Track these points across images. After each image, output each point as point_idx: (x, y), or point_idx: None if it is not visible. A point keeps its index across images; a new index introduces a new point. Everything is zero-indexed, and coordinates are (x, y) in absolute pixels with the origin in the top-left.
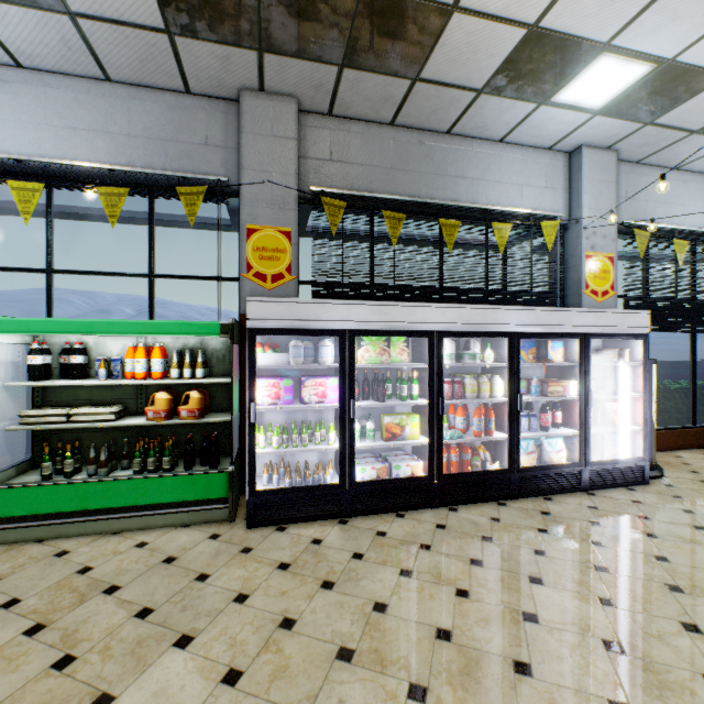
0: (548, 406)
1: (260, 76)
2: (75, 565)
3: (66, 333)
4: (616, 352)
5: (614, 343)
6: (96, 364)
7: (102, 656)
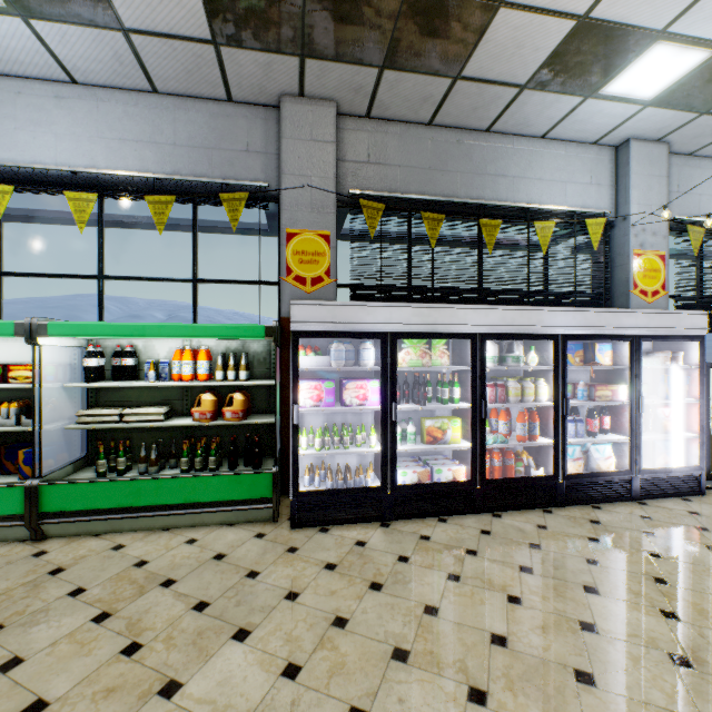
0: (595, 411)
1: (300, 81)
2: (131, 559)
3: (121, 337)
4: (669, 355)
5: (666, 346)
6: (145, 366)
7: (166, 645)
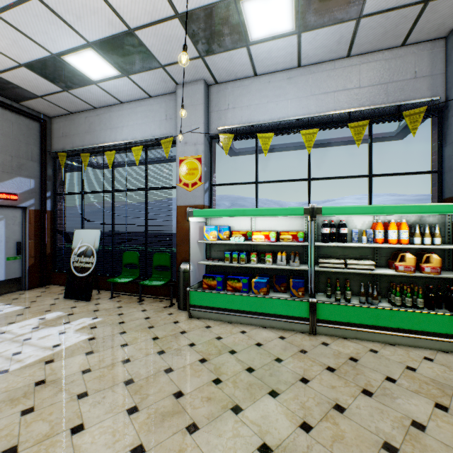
0: None
1: None
2: (397, 363)
3: (366, 214)
4: None
5: None
6: (352, 233)
7: None
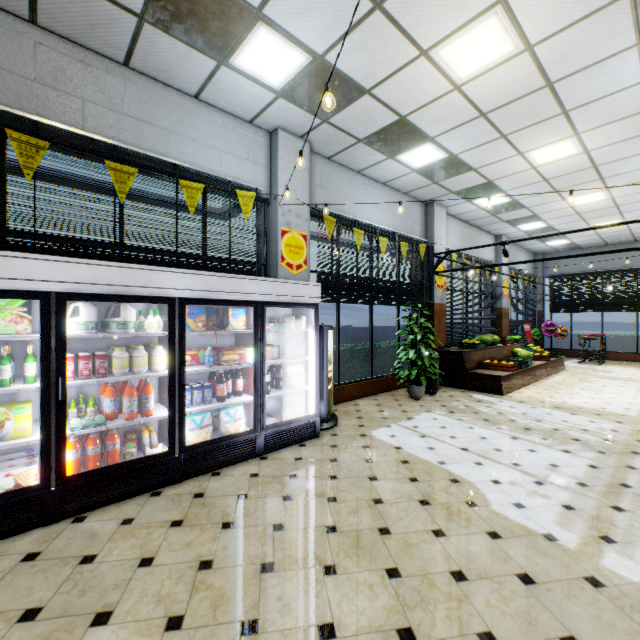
0: (229, 375)
1: None
2: None
3: None
4: (294, 320)
5: (300, 312)
6: None
7: None
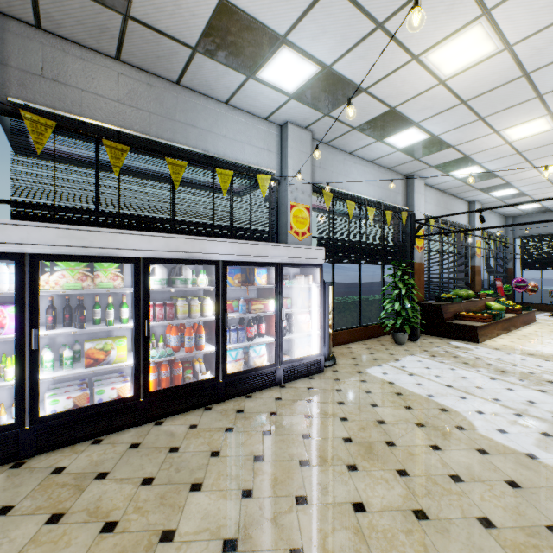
0: (255, 320)
1: None
2: None
3: None
4: (303, 277)
5: (306, 271)
6: None
7: None
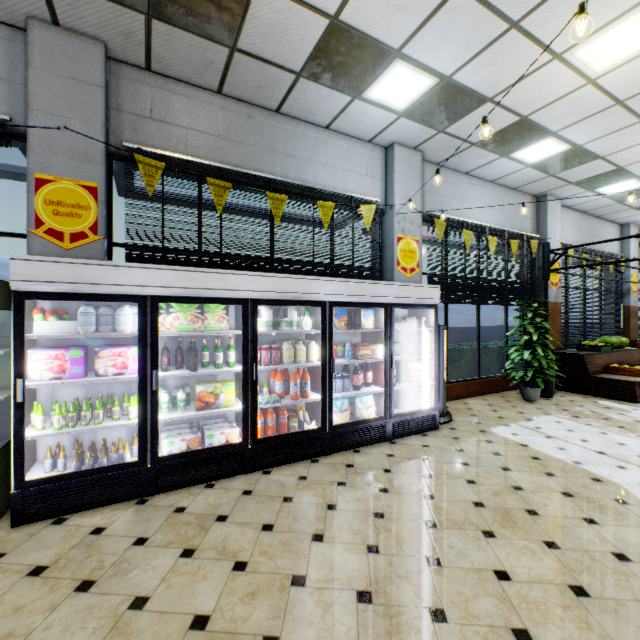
0: (361, 368)
1: (49, 5)
2: None
3: None
4: (415, 320)
5: (416, 312)
6: None
7: None
